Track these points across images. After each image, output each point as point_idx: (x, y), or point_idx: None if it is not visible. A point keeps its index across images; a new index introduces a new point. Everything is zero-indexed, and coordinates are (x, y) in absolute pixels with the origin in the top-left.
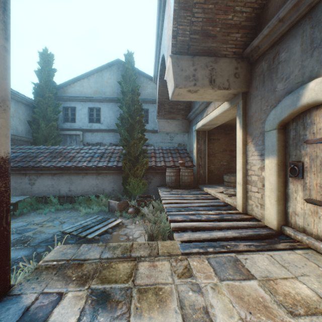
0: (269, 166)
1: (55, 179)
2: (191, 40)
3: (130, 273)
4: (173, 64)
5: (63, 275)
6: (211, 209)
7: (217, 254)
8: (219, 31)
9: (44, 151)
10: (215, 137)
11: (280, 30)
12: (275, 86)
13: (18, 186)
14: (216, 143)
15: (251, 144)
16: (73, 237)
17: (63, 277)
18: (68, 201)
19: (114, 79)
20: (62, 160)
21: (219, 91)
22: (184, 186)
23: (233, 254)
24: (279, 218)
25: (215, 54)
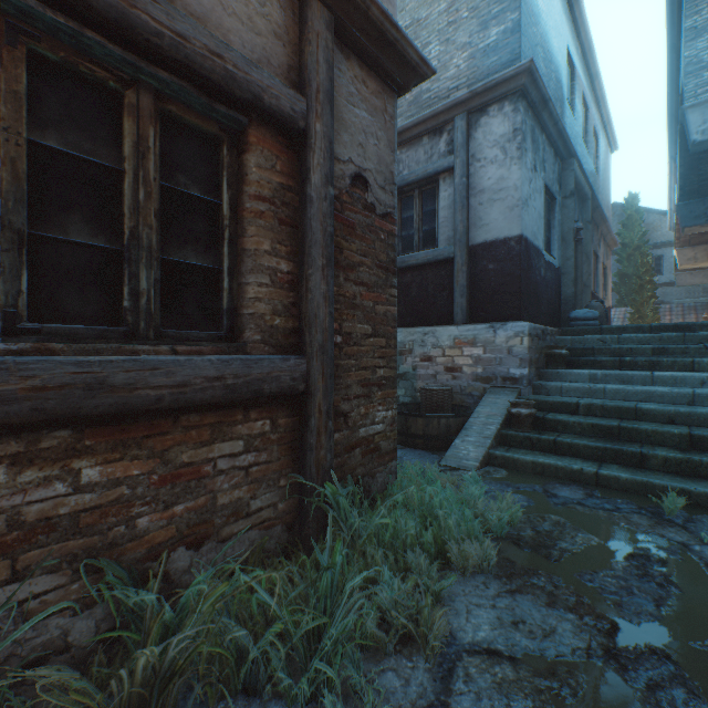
0: None
1: None
2: (690, 238)
3: None
4: (676, 253)
5: None
6: None
7: None
8: None
9: None
10: None
11: None
12: None
13: None
14: None
15: None
16: None
17: None
18: None
19: None
20: None
21: None
22: None
23: None
24: None
25: None
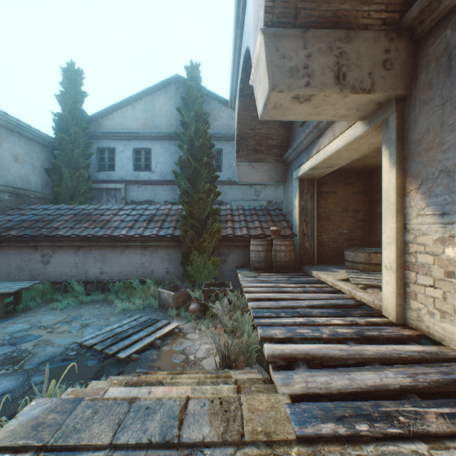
0: None
1: (79, 256)
2: None
3: None
4: (267, 46)
5: None
6: (335, 313)
7: (383, 444)
8: None
9: (65, 212)
10: (328, 188)
11: None
12: None
13: (25, 265)
14: (330, 199)
15: (416, 193)
16: (96, 355)
17: None
18: (99, 289)
19: (171, 105)
20: (90, 226)
21: (353, 96)
22: (279, 268)
23: (422, 448)
24: None
25: (346, 25)
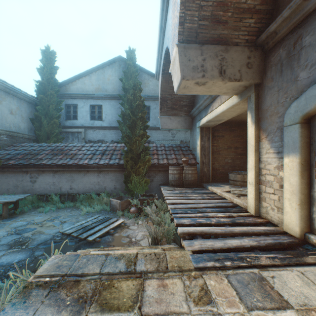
0: (289, 165)
1: (56, 177)
2: (200, 27)
3: (135, 297)
4: (179, 53)
5: (55, 298)
6: (220, 210)
7: (237, 269)
8: (231, 17)
9: (45, 148)
10: (219, 133)
11: (305, 10)
12: (297, 75)
13: (19, 184)
14: (220, 140)
15: (265, 140)
16: (73, 239)
17: (55, 301)
18: (69, 199)
19: (116, 76)
20: (63, 158)
21: (229, 83)
22: (187, 185)
23: (256, 270)
24: (303, 224)
25: (225, 42)
